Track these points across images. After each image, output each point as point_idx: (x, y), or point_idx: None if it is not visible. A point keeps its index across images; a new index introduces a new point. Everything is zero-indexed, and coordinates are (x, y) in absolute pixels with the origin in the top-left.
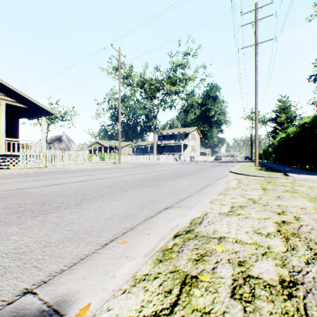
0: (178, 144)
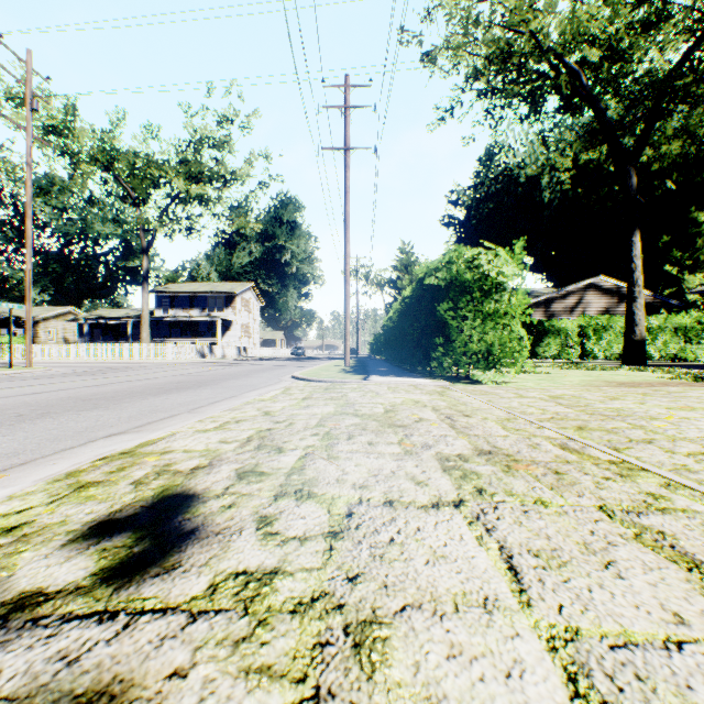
0: (210, 319)
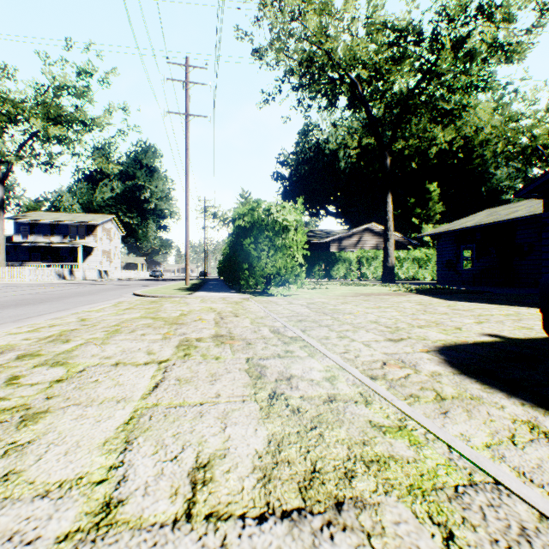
0: (71, 245)
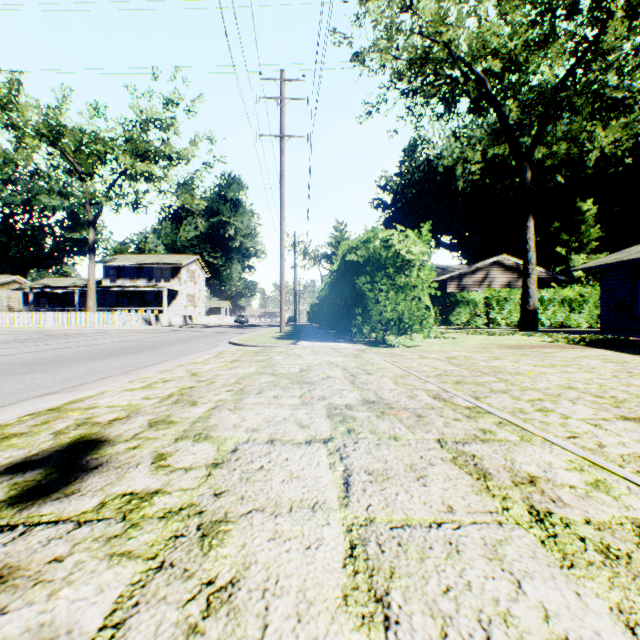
0: (156, 289)
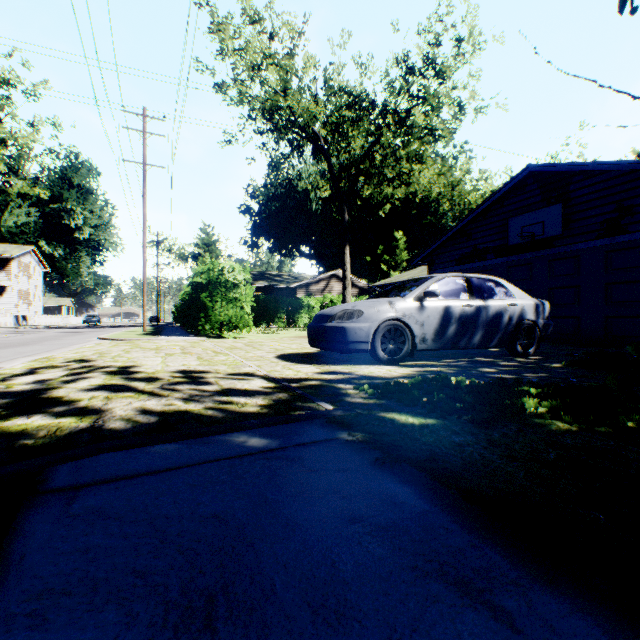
0: None
